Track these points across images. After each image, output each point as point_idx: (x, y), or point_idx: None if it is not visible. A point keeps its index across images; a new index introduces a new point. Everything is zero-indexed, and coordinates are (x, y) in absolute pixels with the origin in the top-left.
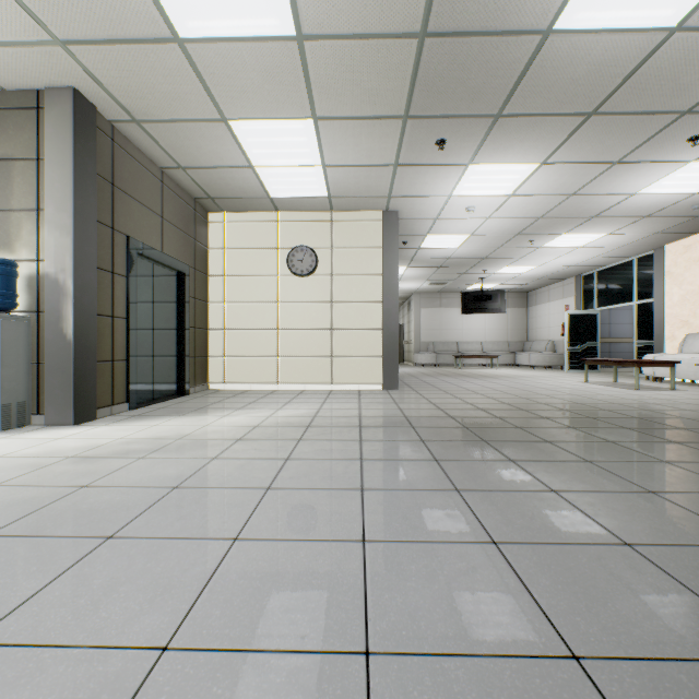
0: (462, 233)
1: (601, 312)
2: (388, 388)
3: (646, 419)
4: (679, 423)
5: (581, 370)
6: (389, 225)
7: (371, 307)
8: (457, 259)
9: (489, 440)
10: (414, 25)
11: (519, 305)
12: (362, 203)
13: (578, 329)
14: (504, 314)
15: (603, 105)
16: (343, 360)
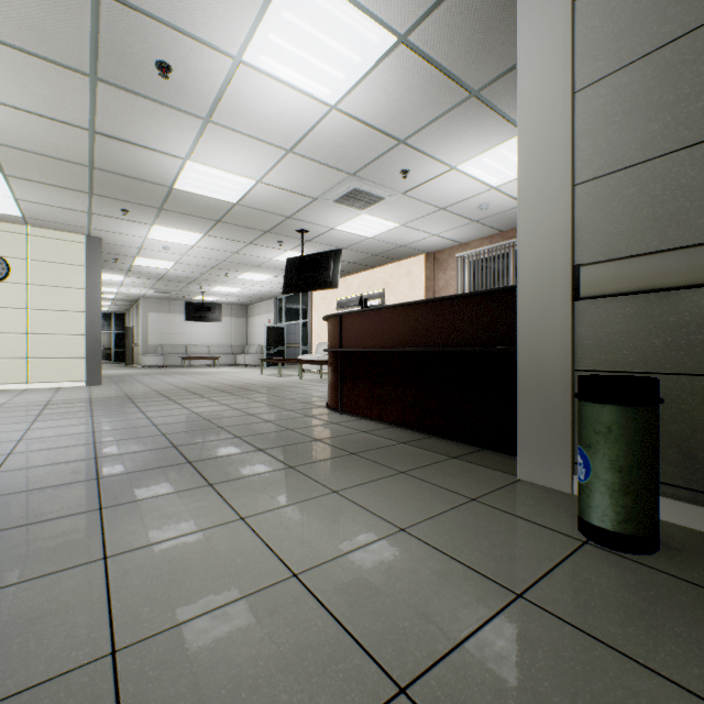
0: (169, 260)
1: (290, 326)
2: (92, 384)
3: (246, 389)
4: (259, 389)
5: (275, 367)
6: (93, 248)
7: (74, 316)
8: (173, 276)
9: (138, 402)
10: (85, 163)
11: (241, 315)
12: (62, 227)
13: (273, 337)
14: (229, 322)
15: (223, 219)
16: (42, 362)
